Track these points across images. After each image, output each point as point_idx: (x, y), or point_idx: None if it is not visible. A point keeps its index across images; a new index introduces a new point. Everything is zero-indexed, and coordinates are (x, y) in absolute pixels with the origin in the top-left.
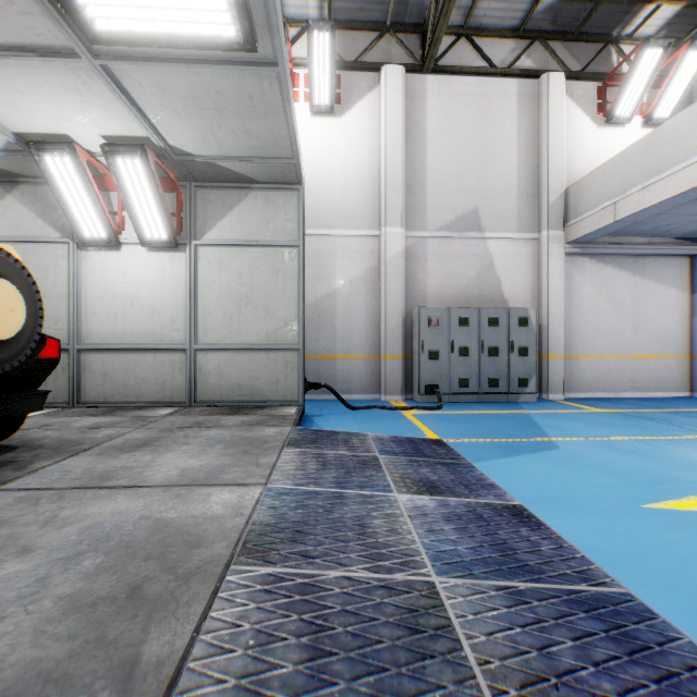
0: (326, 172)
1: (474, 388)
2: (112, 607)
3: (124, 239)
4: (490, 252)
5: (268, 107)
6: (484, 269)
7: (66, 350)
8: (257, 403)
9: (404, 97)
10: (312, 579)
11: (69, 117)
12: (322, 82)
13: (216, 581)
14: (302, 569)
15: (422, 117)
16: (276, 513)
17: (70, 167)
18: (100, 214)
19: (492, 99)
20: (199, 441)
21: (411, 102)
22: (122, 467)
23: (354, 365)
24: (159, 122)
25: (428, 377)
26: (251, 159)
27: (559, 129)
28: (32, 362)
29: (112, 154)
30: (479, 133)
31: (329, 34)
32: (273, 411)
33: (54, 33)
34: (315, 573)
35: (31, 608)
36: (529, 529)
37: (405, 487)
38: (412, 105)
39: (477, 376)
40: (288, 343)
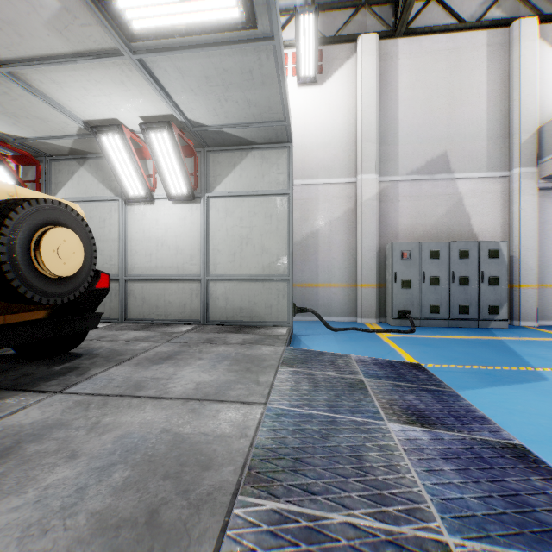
0: (310, 132)
1: (444, 314)
2: (132, 532)
3: (156, 195)
4: (459, 191)
5: (265, 78)
6: (453, 207)
7: (117, 280)
8: (255, 323)
9: (378, 61)
10: (316, 522)
11: (117, 104)
12: (307, 57)
13: (224, 513)
14: (305, 507)
15: (394, 76)
16: (276, 436)
17: (119, 143)
18: (140, 177)
19: (461, 52)
20: (210, 357)
21: (384, 65)
22: (151, 378)
23: (334, 292)
24: (180, 101)
25: (400, 303)
26: (250, 125)
27: (531, 71)
28: (89, 291)
29: (147, 130)
30: (449, 84)
31: (313, 15)
32: (268, 330)
33: (105, 37)
34: (318, 514)
35: (67, 522)
36: (541, 479)
37: (394, 415)
38: (385, 67)
39: (447, 303)
40: (279, 274)
